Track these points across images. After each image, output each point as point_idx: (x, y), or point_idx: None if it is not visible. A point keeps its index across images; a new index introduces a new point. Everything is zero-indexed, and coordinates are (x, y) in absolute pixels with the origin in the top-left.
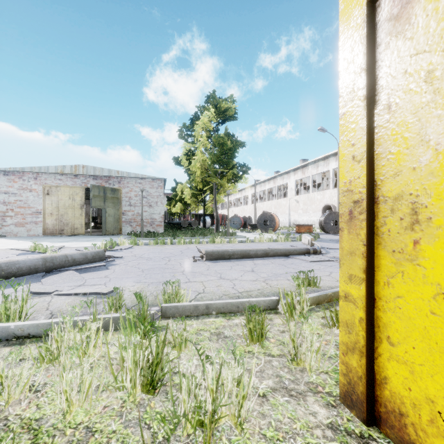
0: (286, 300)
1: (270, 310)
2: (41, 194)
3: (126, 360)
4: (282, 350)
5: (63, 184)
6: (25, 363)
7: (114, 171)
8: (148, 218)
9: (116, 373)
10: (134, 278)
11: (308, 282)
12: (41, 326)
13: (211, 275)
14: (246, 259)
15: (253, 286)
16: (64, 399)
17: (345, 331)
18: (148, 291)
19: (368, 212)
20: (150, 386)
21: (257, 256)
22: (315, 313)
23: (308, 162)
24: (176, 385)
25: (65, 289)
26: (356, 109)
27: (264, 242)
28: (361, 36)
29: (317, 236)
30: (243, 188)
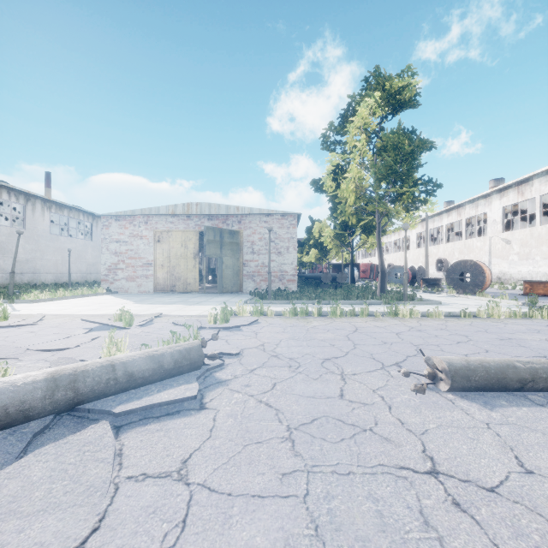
0: None
1: None
2: (152, 242)
3: None
4: None
5: (175, 228)
6: None
7: (233, 207)
8: (276, 271)
9: None
10: (273, 516)
11: None
12: None
13: None
14: None
15: None
16: None
17: None
18: None
19: None
20: None
21: None
22: None
23: (532, 174)
24: None
25: None
26: None
27: (502, 318)
28: None
29: None
30: None
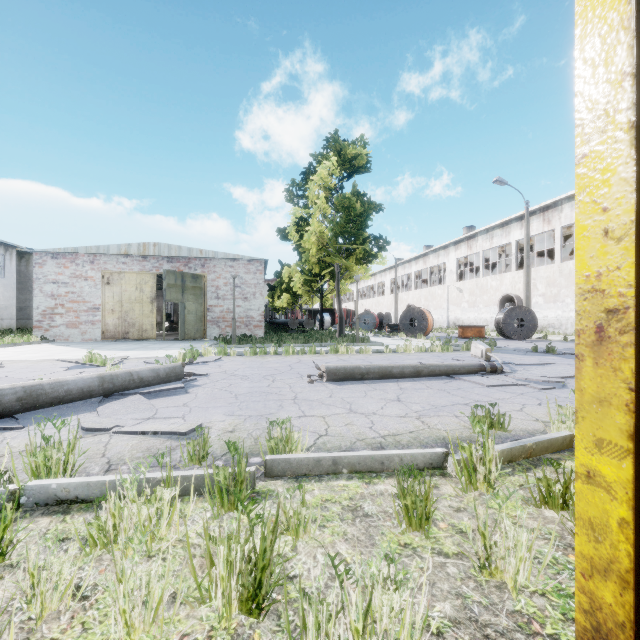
0: (462, 456)
1: (432, 469)
2: (100, 284)
3: (215, 549)
4: (461, 545)
5: (128, 269)
6: (67, 554)
7: (196, 249)
8: (242, 316)
9: (200, 572)
10: (225, 408)
11: (489, 422)
12: (94, 486)
13: (337, 406)
14: (387, 379)
15: (402, 427)
16: (122, 623)
17: (588, 536)
18: (245, 429)
19: (638, 331)
20: (252, 602)
21: (403, 375)
22: (507, 478)
23: (477, 231)
24: (293, 601)
25: (129, 424)
26: (611, 147)
27: (412, 352)
28: (624, 15)
29: (493, 344)
30: (378, 271)
